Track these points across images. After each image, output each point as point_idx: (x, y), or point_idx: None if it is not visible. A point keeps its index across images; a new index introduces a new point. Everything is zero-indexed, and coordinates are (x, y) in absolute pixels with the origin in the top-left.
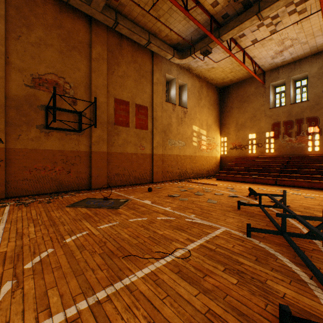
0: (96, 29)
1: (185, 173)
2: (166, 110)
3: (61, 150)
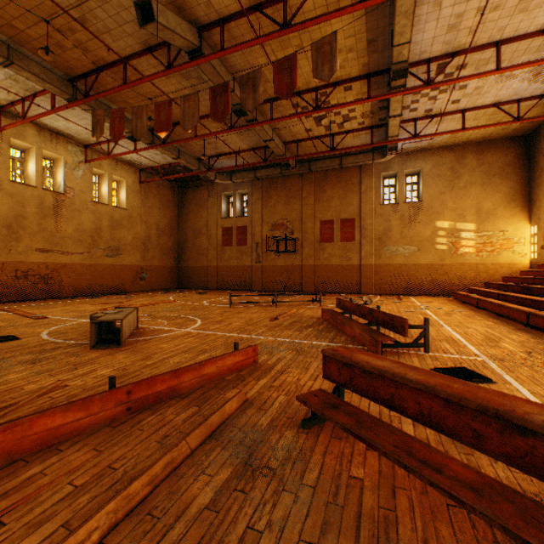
0: (305, 175)
1: (417, 287)
2: (381, 215)
3: (285, 265)
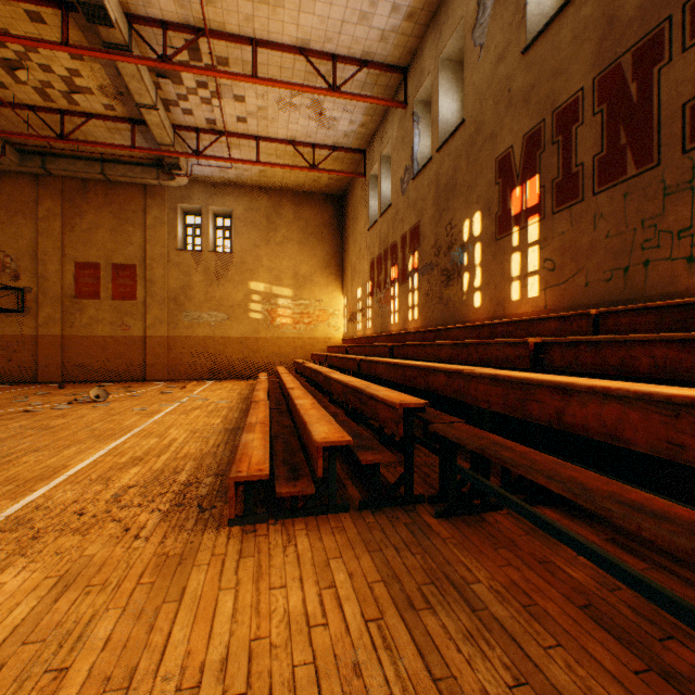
0: (44, 179)
1: (228, 368)
2: (178, 264)
3: (1, 334)
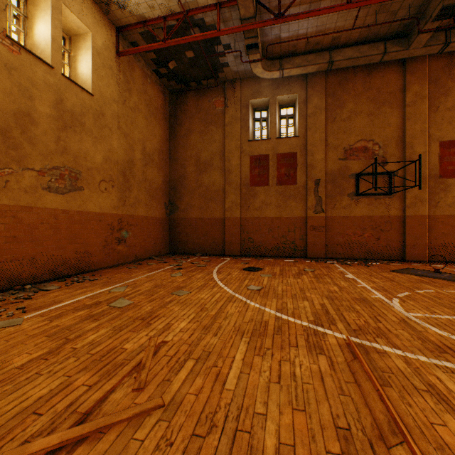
0: (410, 66)
1: None
2: None
3: (369, 215)
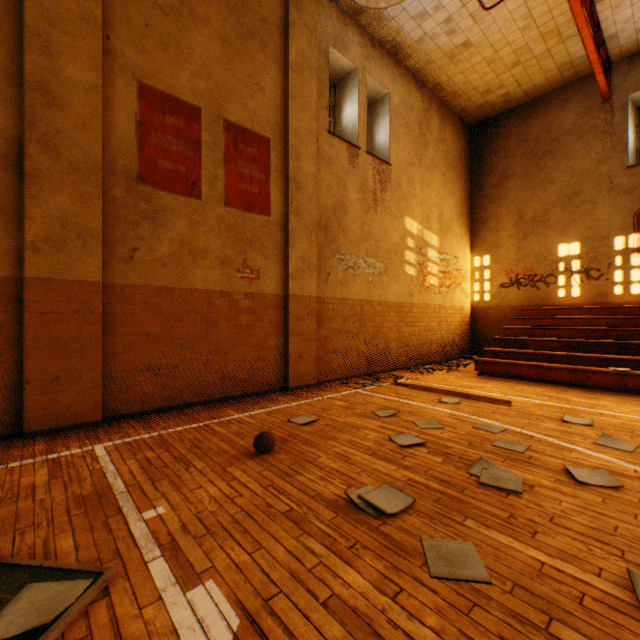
0: None
1: (385, 354)
2: (329, 161)
3: None
